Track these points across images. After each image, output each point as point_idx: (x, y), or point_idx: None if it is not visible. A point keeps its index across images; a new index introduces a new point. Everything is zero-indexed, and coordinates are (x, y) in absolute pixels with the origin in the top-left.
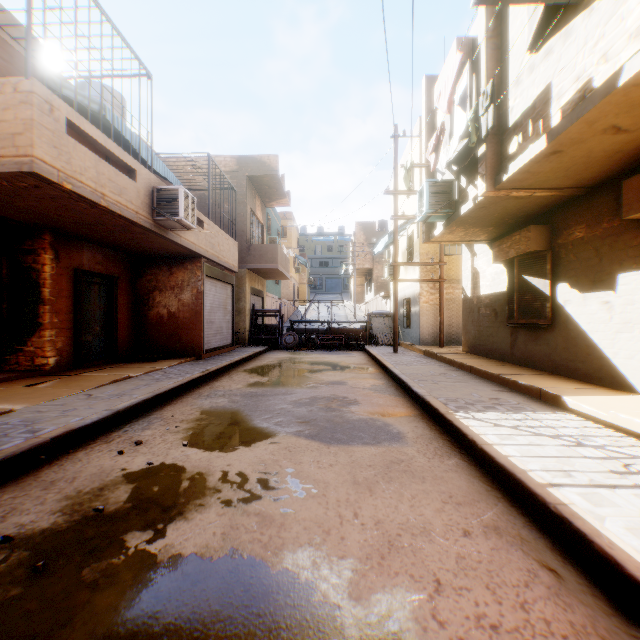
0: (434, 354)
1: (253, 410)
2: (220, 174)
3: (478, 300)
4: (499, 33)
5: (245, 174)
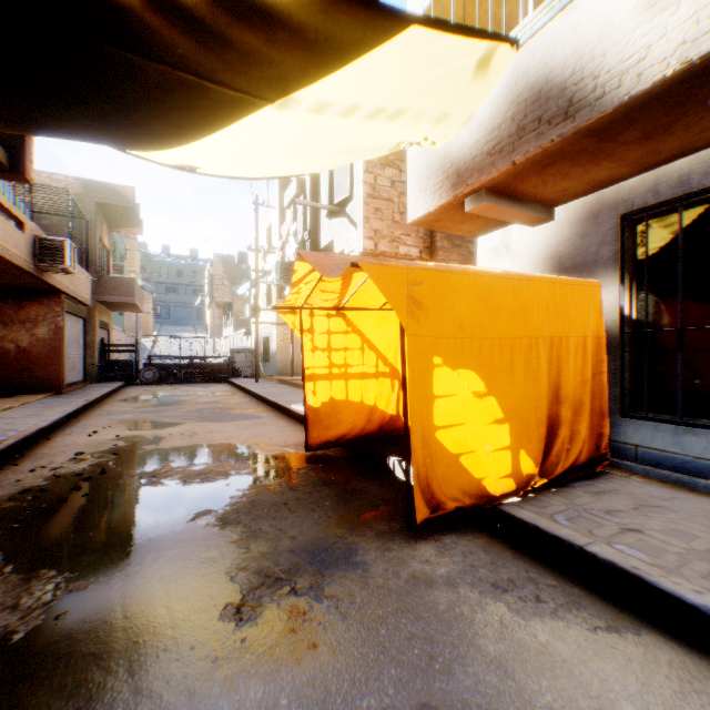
0: (286, 381)
1: (159, 417)
2: (78, 208)
3: None
4: (317, 192)
5: (95, 200)
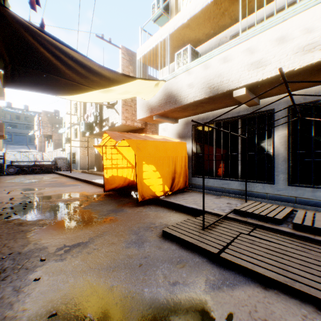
0: (86, 172)
1: (33, 187)
2: None
3: (99, 155)
4: None
5: None
